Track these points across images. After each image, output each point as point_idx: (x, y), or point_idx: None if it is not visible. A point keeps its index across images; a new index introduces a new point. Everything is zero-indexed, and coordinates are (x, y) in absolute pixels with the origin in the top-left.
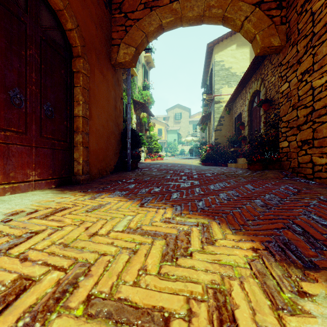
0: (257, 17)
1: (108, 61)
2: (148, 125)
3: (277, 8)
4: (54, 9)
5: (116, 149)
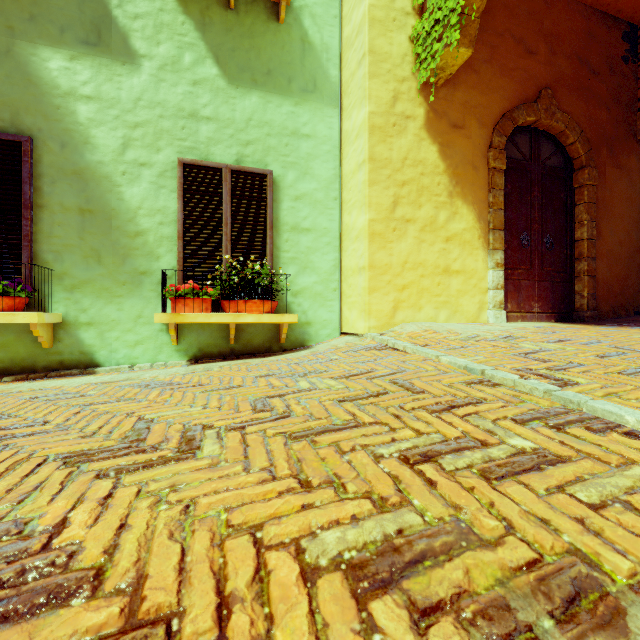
0: None
1: (629, 141)
2: None
3: None
4: (554, 135)
5: None
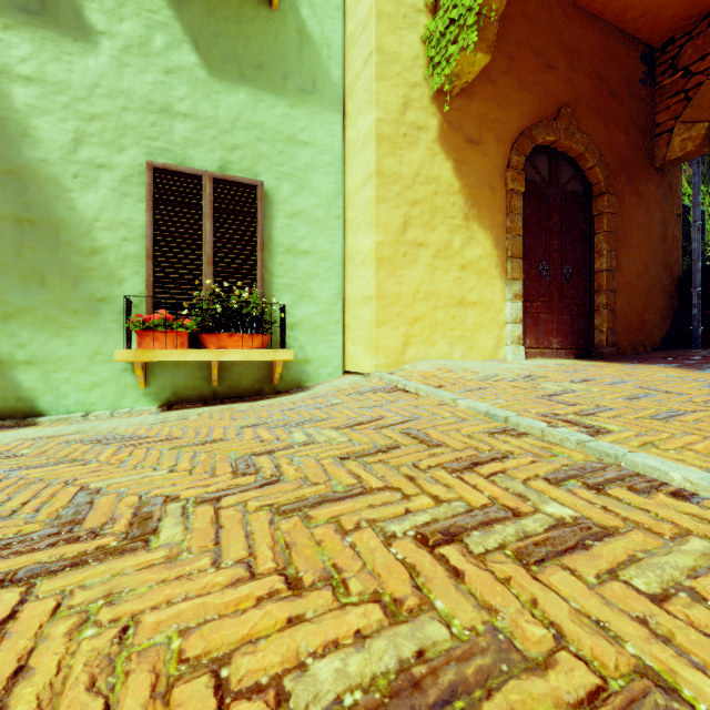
0: None
1: (647, 169)
2: None
3: None
4: (573, 157)
5: (666, 310)
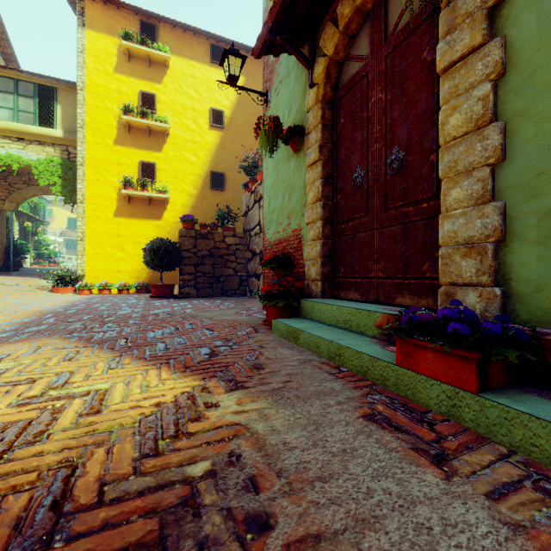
0: None
1: None
2: (36, 231)
3: None
4: None
5: (2, 258)
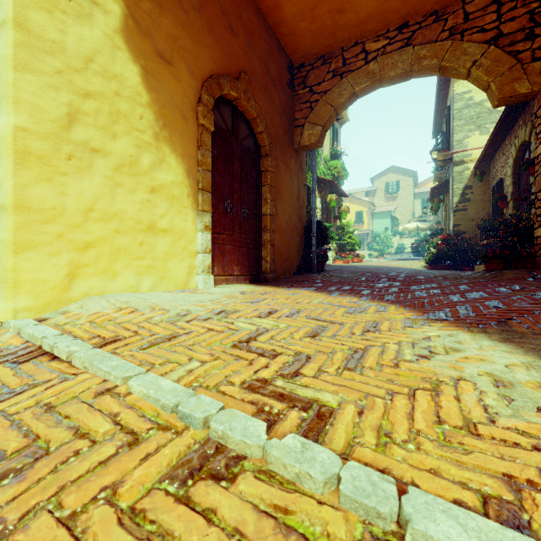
0: (491, 59)
1: (291, 147)
2: (339, 210)
3: (525, 39)
4: (249, 119)
5: (299, 247)
